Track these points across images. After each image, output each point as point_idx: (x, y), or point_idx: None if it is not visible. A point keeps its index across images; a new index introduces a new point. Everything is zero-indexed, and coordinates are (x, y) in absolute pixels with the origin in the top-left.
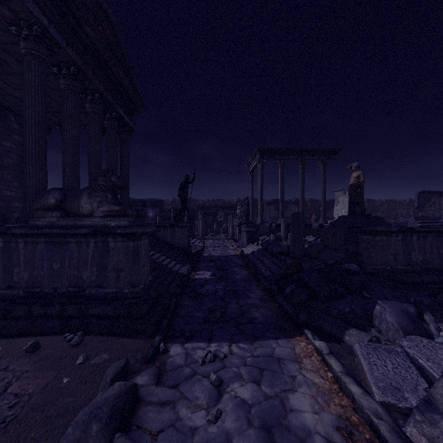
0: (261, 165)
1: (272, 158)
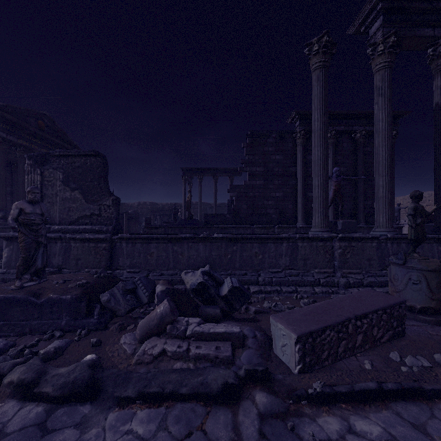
0: (184, 180)
1: (192, 175)
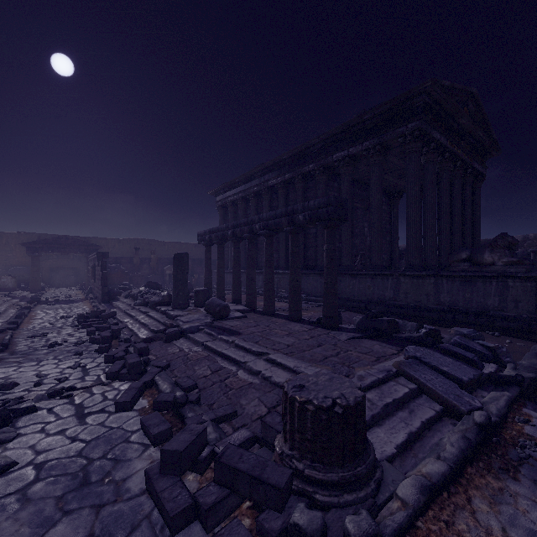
0: None
1: None
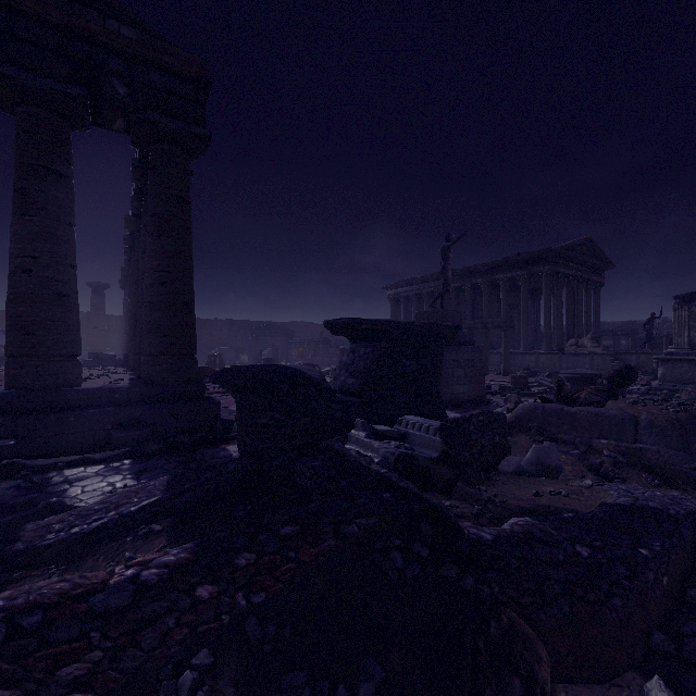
0: None
1: None
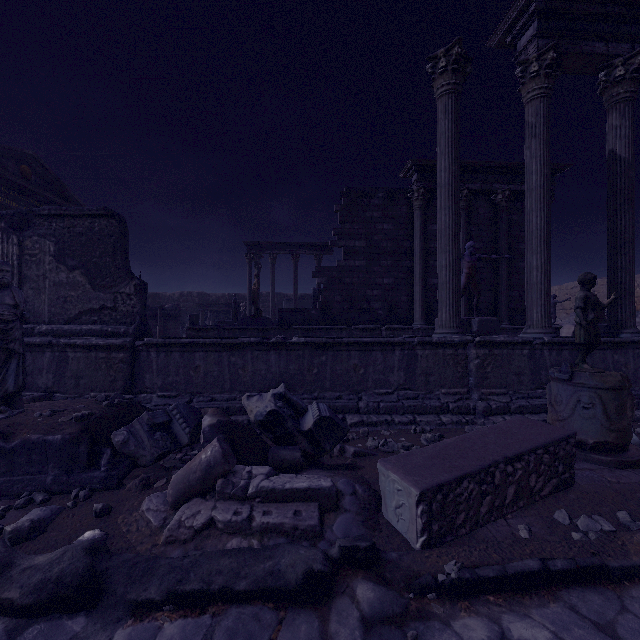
0: (249, 260)
1: (261, 252)
